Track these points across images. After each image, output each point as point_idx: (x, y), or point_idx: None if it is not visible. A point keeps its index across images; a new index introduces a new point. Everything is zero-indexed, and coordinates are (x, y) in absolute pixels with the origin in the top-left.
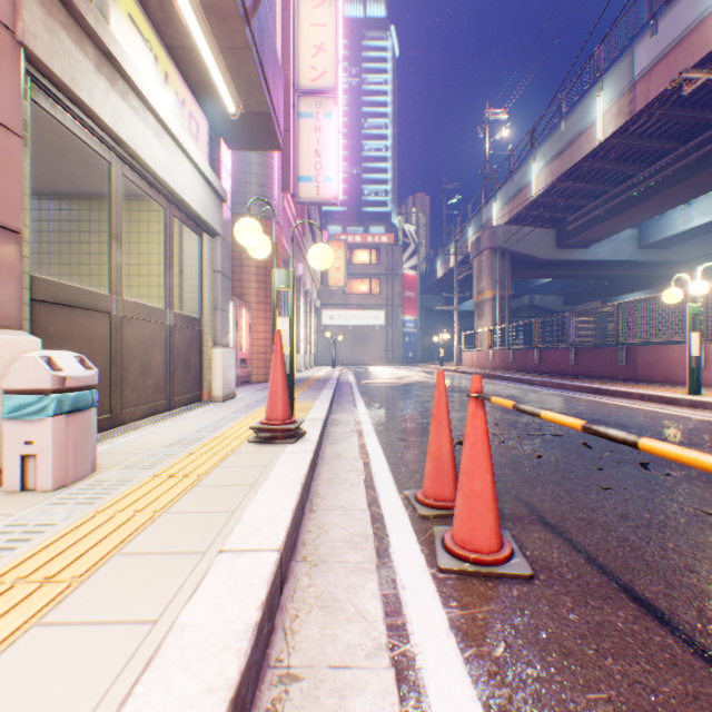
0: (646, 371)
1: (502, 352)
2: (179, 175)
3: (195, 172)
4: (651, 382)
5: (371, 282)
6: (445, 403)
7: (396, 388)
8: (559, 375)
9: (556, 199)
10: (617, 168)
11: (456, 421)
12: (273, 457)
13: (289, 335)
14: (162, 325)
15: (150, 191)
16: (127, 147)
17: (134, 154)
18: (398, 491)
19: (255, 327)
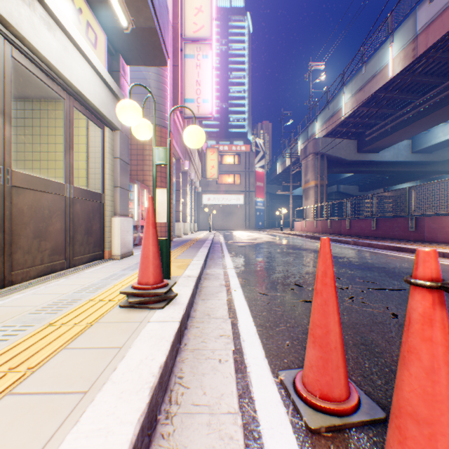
0: (431, 234)
1: (322, 221)
2: (74, 69)
3: (92, 72)
4: (435, 242)
5: (234, 176)
6: (332, 276)
7: (253, 247)
8: (364, 237)
9: (358, 119)
10: (402, 97)
11: (304, 275)
12: (134, 331)
13: (167, 204)
14: (61, 196)
15: (47, 80)
16: (8, 24)
17: (17, 34)
18: (271, 370)
19: None
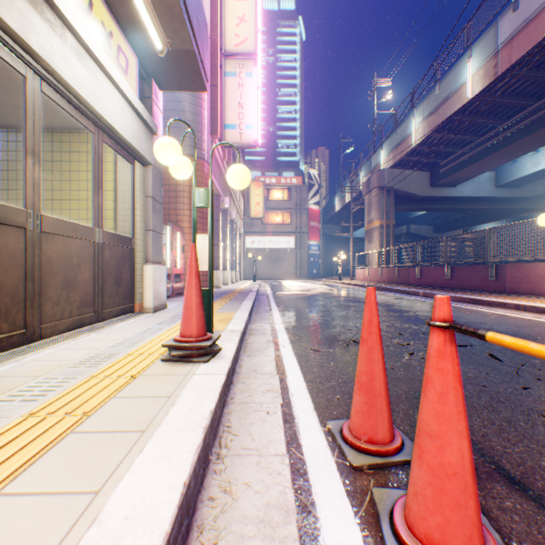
0: (514, 284)
1: (388, 269)
2: (105, 100)
3: (123, 102)
4: (518, 293)
5: (283, 214)
6: (377, 325)
7: (305, 299)
8: (437, 288)
9: (432, 147)
10: (482, 121)
11: None
12: (180, 382)
13: (208, 251)
14: (90, 242)
15: (76, 114)
16: (40, 59)
17: (49, 68)
18: (320, 421)
19: (188, 248)
